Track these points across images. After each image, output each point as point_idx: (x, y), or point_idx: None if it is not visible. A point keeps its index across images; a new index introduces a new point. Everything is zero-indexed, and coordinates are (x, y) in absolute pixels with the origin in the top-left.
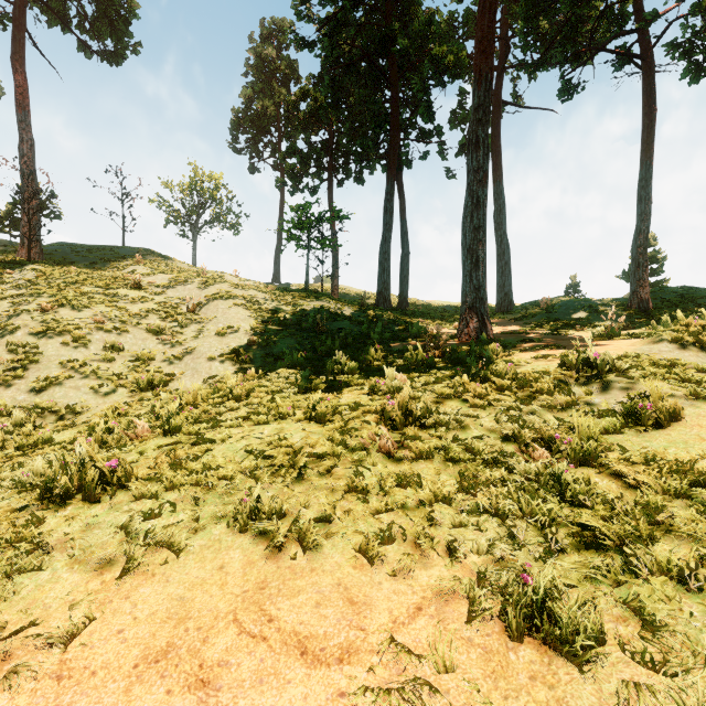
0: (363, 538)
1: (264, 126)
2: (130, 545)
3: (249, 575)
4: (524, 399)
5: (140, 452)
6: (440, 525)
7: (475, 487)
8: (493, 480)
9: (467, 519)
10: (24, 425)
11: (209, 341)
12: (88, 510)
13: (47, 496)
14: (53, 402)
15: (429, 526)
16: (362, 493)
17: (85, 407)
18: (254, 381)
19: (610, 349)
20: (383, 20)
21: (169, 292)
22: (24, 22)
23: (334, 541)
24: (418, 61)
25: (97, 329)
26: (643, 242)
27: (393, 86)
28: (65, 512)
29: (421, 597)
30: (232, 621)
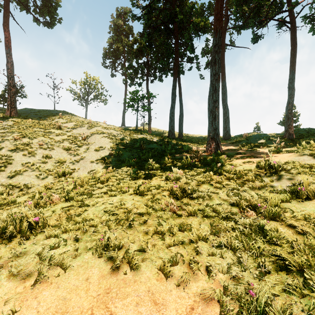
0: (162, 263)
1: (117, 55)
2: (41, 265)
3: (101, 284)
4: (240, 184)
5: (53, 211)
6: (202, 254)
7: (219, 232)
8: (228, 228)
9: (215, 251)
10: (4, 193)
11: (91, 153)
12: (22, 244)
13: (3, 236)
14: (17, 182)
15: (196, 255)
16: (161, 235)
17: (32, 185)
18: (111, 173)
19: (279, 158)
20: (171, 7)
21: (74, 131)
22: (9, 8)
23: (147, 263)
24: (187, 25)
25: (40, 148)
26: (291, 107)
27: (176, 37)
28: (10, 245)
29: (193, 300)
30: (90, 314)
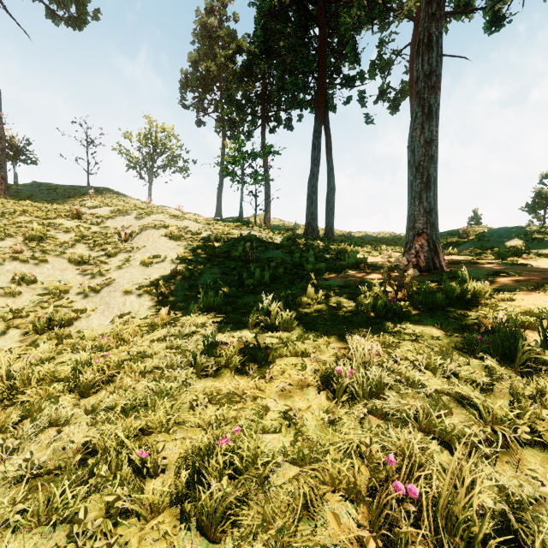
0: None
1: (208, 85)
2: None
3: None
4: None
5: None
6: None
7: None
8: None
9: None
10: None
11: (131, 271)
12: None
13: None
14: None
15: None
16: None
17: None
18: (149, 334)
19: None
20: None
21: (107, 223)
22: None
23: None
24: (345, 2)
25: (12, 259)
26: None
27: (321, 29)
28: None
29: None
30: None
